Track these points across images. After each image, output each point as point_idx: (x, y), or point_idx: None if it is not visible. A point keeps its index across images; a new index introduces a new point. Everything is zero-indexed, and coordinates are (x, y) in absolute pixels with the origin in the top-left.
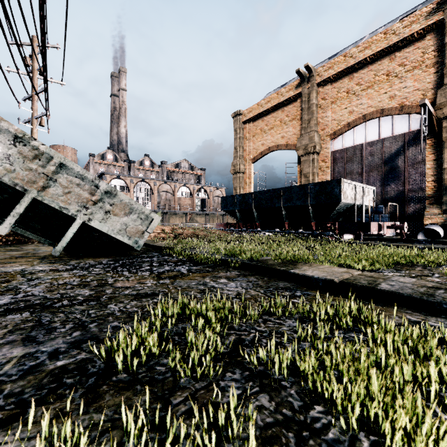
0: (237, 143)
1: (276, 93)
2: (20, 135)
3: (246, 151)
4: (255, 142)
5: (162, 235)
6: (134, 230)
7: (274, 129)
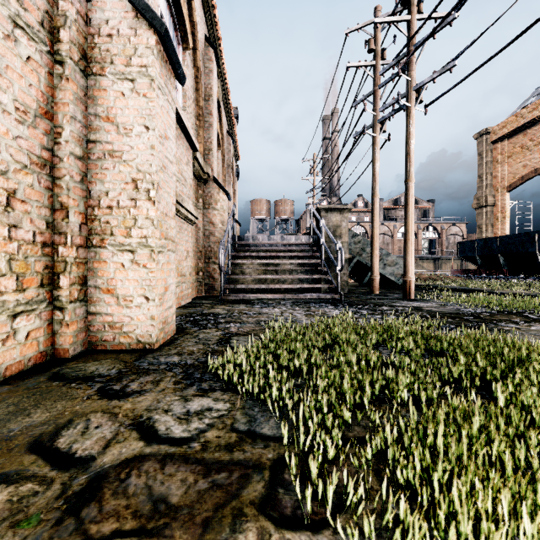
0: (483, 170)
1: None
2: (355, 235)
3: (497, 177)
4: (512, 164)
5: None
6: (397, 274)
7: None
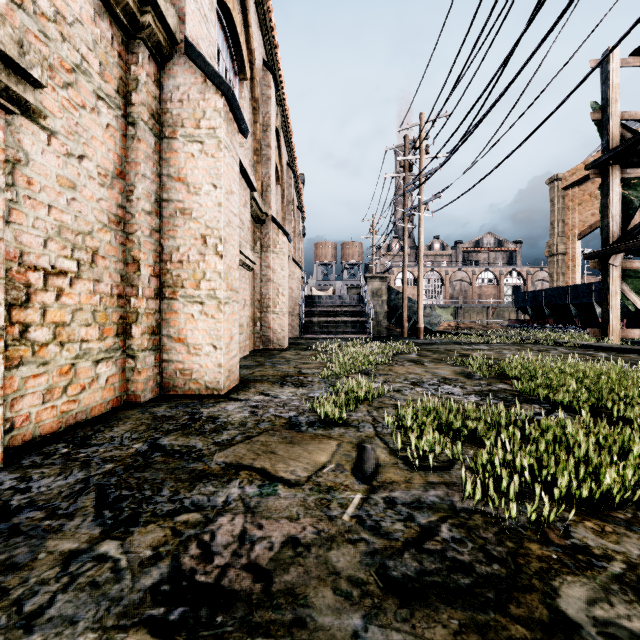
0: (554, 217)
1: None
2: (398, 292)
3: (568, 225)
4: (582, 212)
5: (447, 328)
6: (433, 323)
7: None
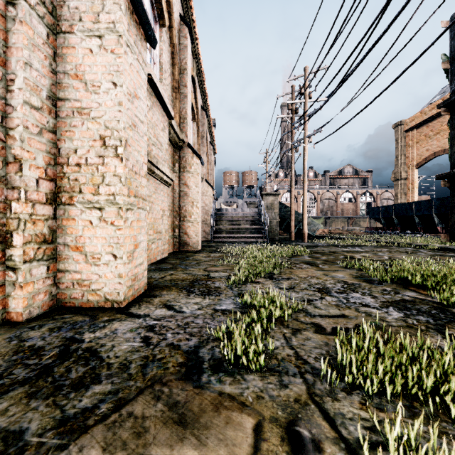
0: (398, 152)
1: (441, 99)
2: (286, 206)
3: (409, 158)
4: (419, 148)
5: (322, 233)
6: (312, 230)
7: (440, 134)
